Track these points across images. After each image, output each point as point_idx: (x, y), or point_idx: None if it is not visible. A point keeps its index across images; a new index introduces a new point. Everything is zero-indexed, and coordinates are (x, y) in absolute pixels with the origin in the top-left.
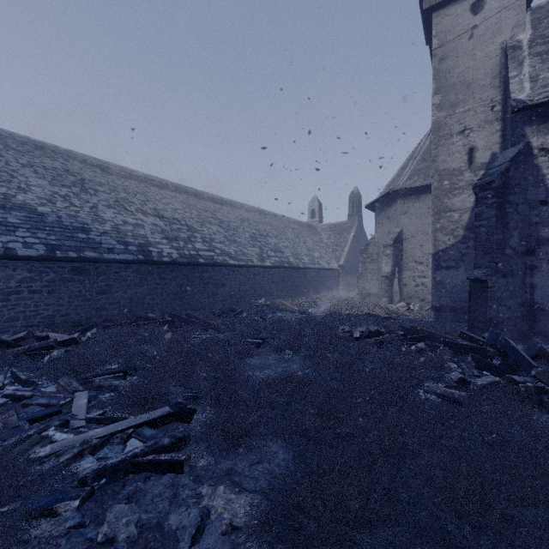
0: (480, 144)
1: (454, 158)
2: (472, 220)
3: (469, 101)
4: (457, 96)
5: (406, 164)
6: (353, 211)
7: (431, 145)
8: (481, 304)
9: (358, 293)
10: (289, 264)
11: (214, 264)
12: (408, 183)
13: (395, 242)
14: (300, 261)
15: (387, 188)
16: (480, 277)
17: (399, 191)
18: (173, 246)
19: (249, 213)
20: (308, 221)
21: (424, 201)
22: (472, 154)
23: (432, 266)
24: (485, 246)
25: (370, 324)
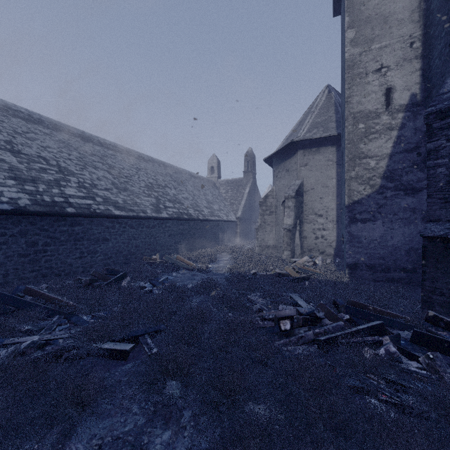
0: (399, 84)
1: (370, 99)
2: (390, 167)
3: (386, 36)
4: (373, 31)
5: (303, 118)
6: (248, 169)
7: (345, 84)
8: (445, 270)
9: (257, 245)
10: (188, 216)
11: (91, 215)
12: (308, 135)
13: (296, 194)
14: (200, 212)
15: (285, 141)
16: (446, 234)
17: (299, 143)
18: (25, 189)
19: (147, 163)
20: (208, 177)
21: (323, 153)
22: (389, 95)
23: (347, 218)
24: (447, 192)
25: (286, 292)
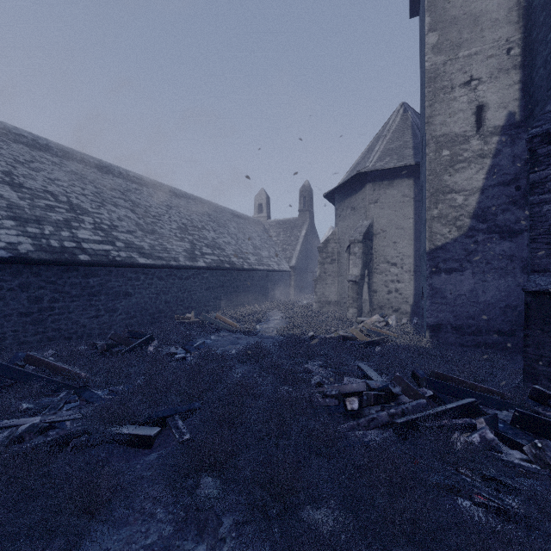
0: (493, 100)
1: (456, 119)
2: (481, 204)
3: (477, 41)
4: (460, 34)
5: (373, 144)
6: (304, 207)
7: (425, 101)
8: None
9: (316, 301)
10: (231, 265)
11: (110, 263)
12: (379, 164)
13: (364, 237)
14: (245, 260)
15: (350, 173)
16: None
17: (368, 175)
18: (27, 232)
19: (180, 199)
20: (255, 217)
21: (398, 187)
22: (481, 114)
23: (427, 268)
24: None
25: (353, 360)
